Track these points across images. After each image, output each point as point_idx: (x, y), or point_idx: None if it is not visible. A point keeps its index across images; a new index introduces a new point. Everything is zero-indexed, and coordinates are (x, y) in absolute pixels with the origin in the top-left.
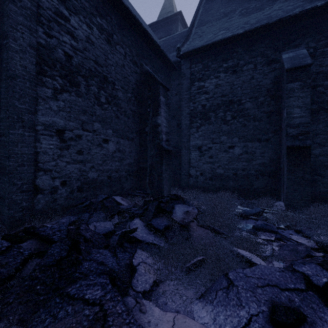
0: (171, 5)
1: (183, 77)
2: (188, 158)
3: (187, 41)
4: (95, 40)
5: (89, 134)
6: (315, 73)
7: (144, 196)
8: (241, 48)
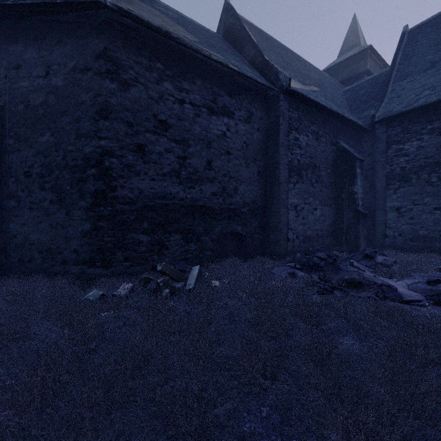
0: (357, 36)
1: (378, 140)
2: (383, 219)
3: (382, 103)
4: (310, 142)
5: (307, 206)
6: None
7: (341, 251)
8: None
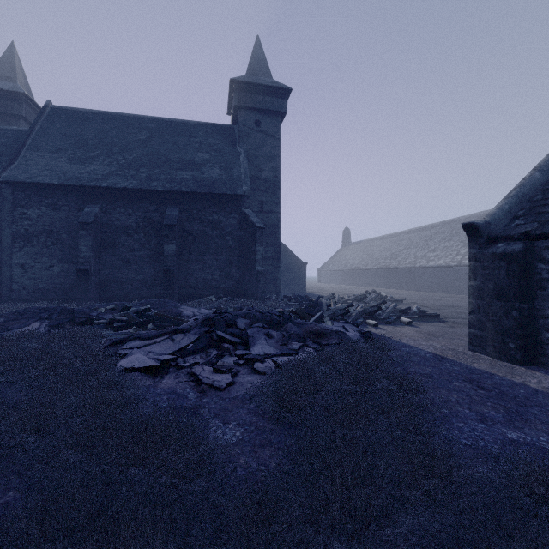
0: (14, 70)
1: (5, 200)
2: (10, 275)
3: (12, 165)
4: None
5: None
6: (106, 224)
7: None
8: (59, 193)
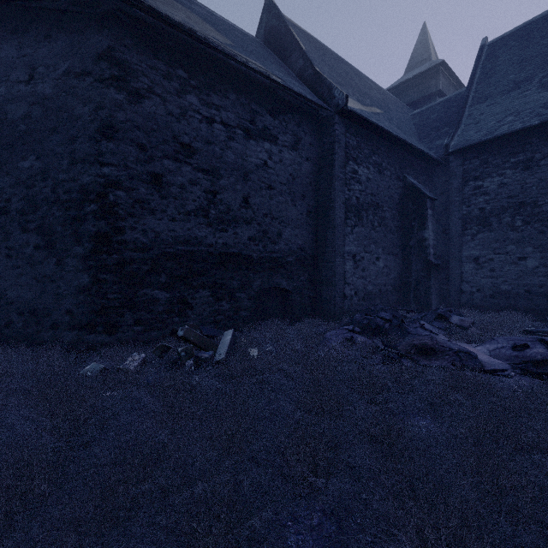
0: (427, 49)
1: (453, 176)
2: (459, 271)
3: (457, 130)
4: (371, 176)
5: (368, 254)
6: None
7: (409, 310)
8: (536, 139)
